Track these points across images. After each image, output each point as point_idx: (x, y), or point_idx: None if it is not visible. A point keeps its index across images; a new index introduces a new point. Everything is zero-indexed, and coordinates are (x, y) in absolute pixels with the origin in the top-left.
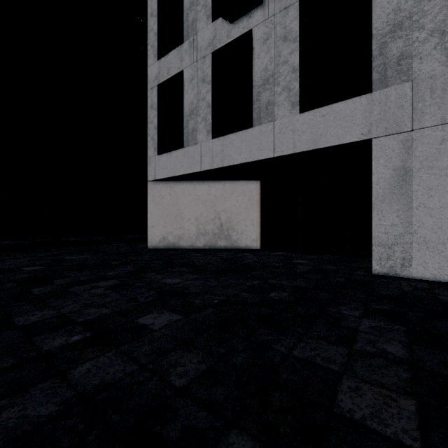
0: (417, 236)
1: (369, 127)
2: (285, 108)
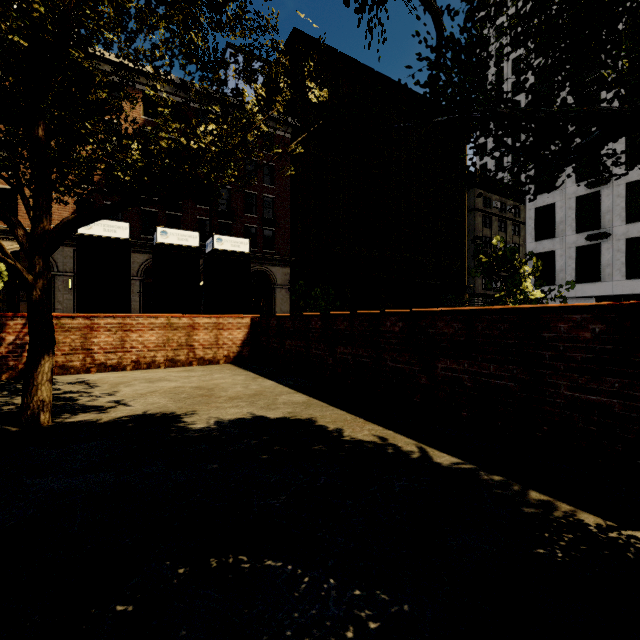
0: None
1: None
2: (618, 277)
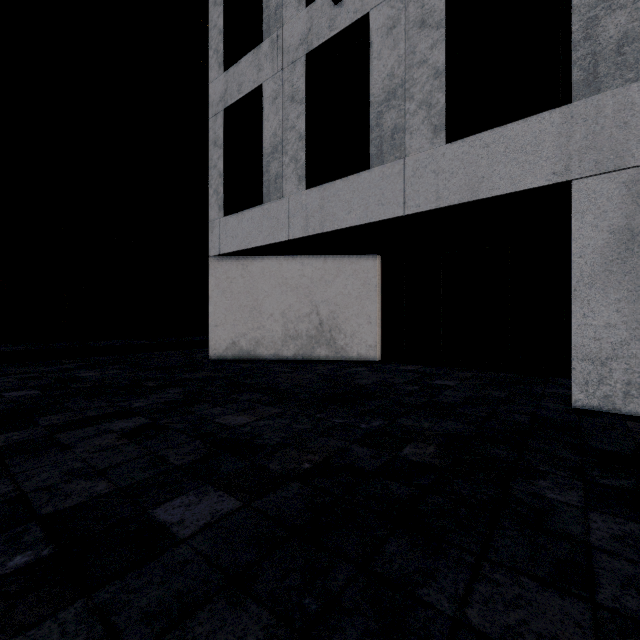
0: None
1: (567, 161)
2: (423, 135)
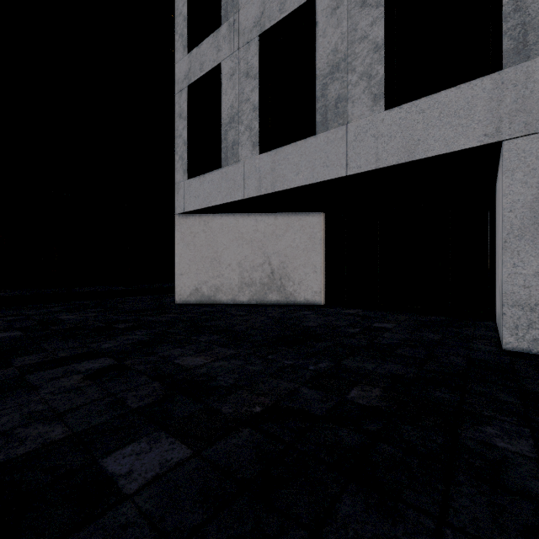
0: None
1: (498, 123)
2: (364, 104)
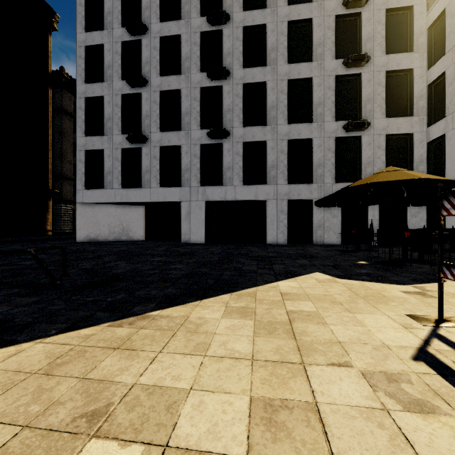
0: (191, 231)
1: (180, 197)
2: (155, 184)
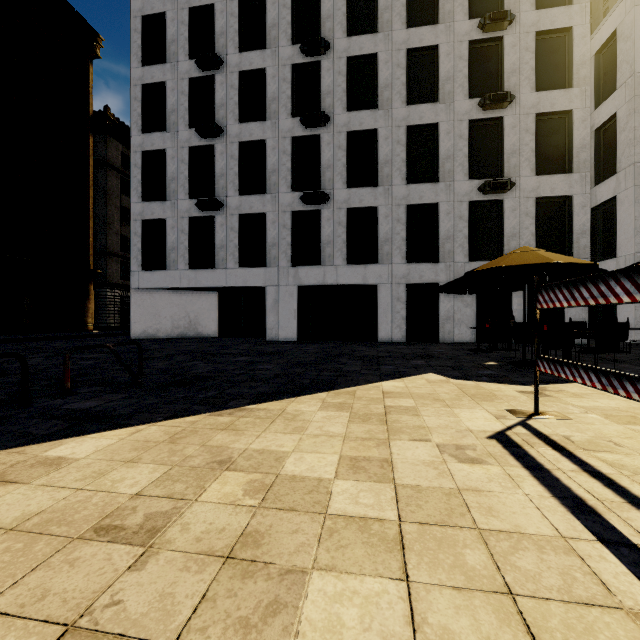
0: (280, 325)
1: (265, 281)
2: (232, 263)
